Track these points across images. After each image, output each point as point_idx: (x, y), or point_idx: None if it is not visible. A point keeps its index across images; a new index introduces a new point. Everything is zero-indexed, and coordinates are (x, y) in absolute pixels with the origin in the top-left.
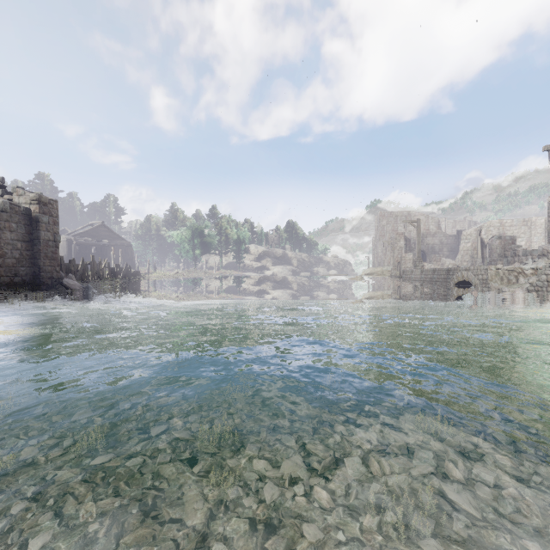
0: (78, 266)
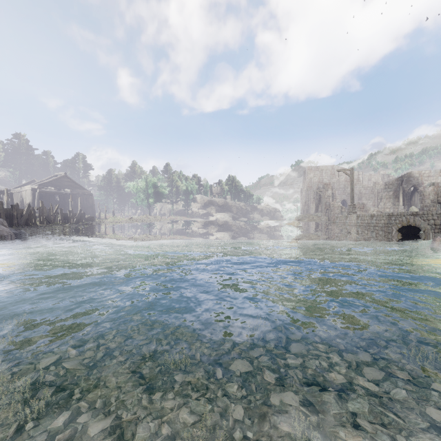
0: (23, 211)
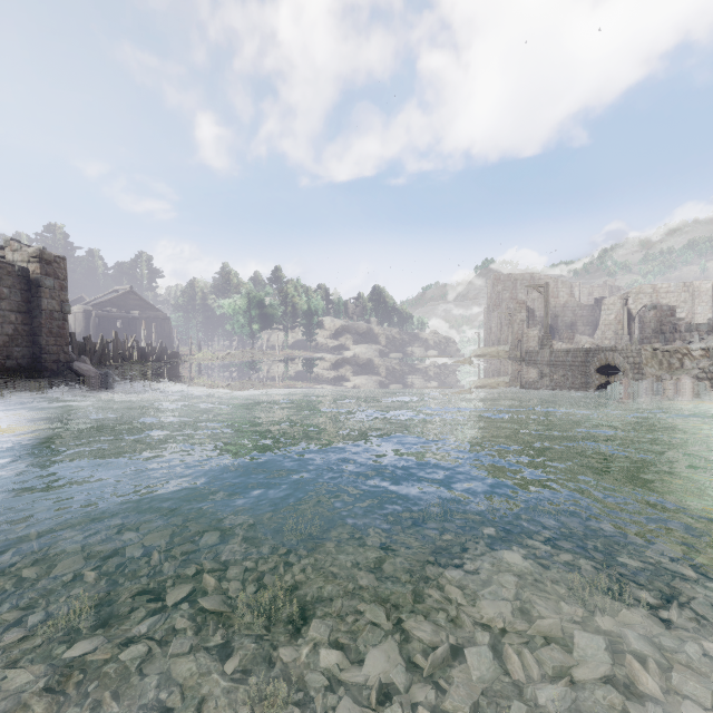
0: (96, 346)
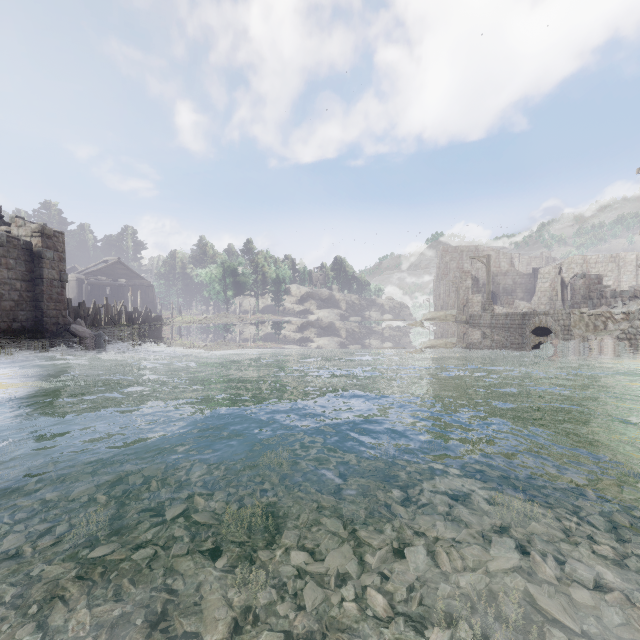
0: (89, 310)
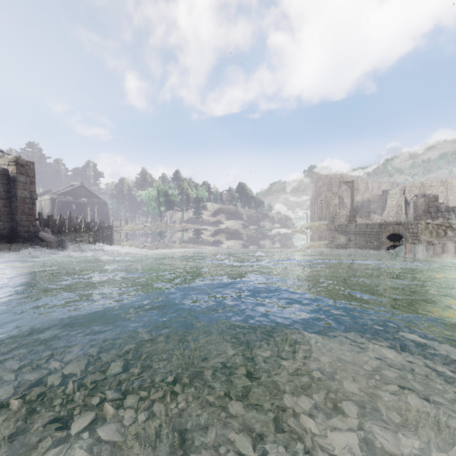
0: (56, 221)
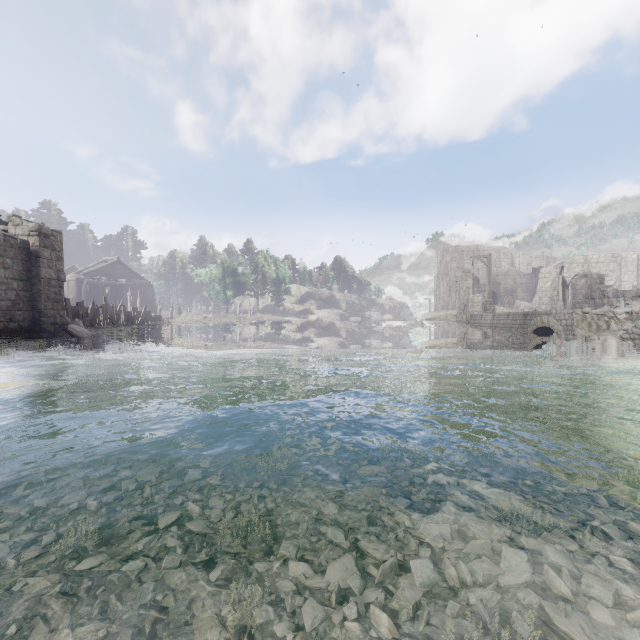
0: (88, 310)
